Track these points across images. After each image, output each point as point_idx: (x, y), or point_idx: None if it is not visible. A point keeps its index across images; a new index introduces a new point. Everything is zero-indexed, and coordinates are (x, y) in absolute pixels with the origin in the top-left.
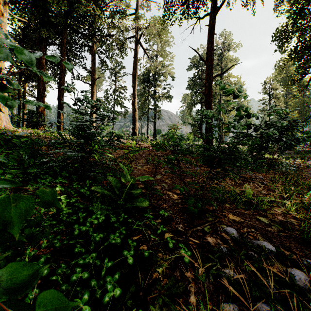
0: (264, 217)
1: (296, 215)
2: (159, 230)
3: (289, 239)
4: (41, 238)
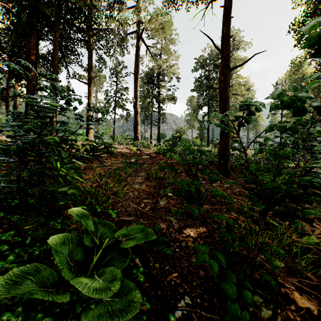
0: None
1: None
2: None
3: None
4: None
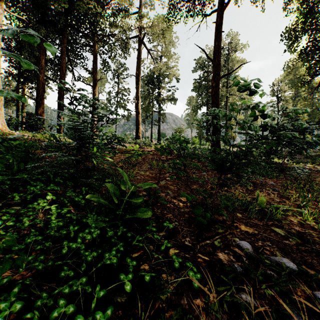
0: (279, 228)
1: (314, 225)
2: (163, 246)
3: (310, 254)
4: None
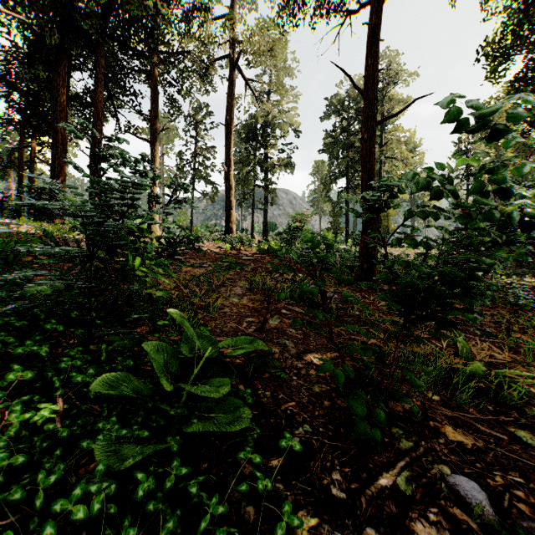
0: (526, 431)
1: None
2: (281, 523)
3: None
4: None
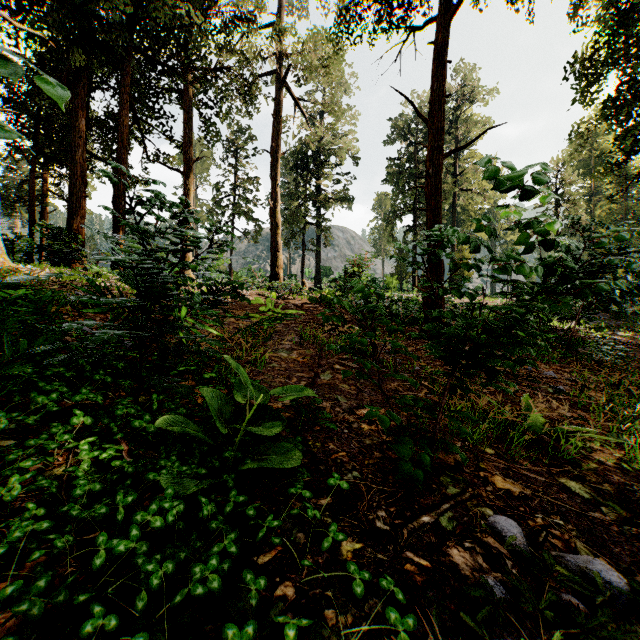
0: (577, 482)
1: None
2: (328, 538)
3: None
4: (4, 572)
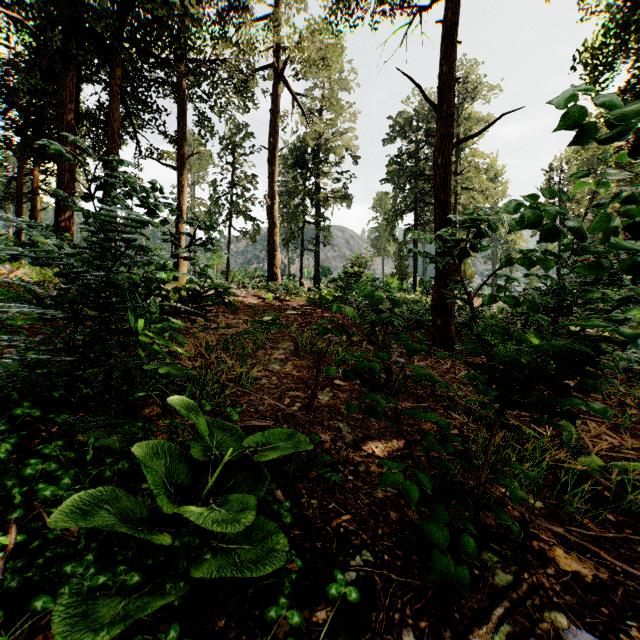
0: None
1: None
2: None
3: None
4: None
